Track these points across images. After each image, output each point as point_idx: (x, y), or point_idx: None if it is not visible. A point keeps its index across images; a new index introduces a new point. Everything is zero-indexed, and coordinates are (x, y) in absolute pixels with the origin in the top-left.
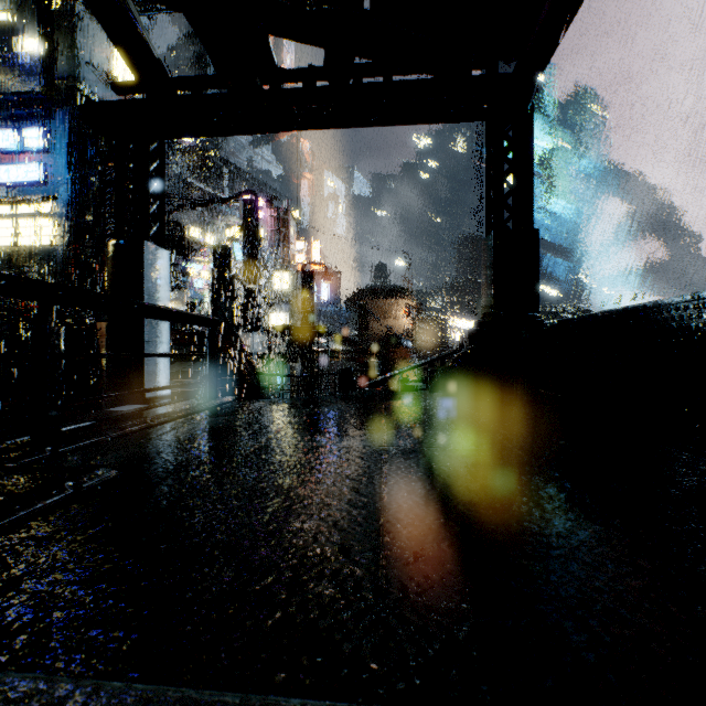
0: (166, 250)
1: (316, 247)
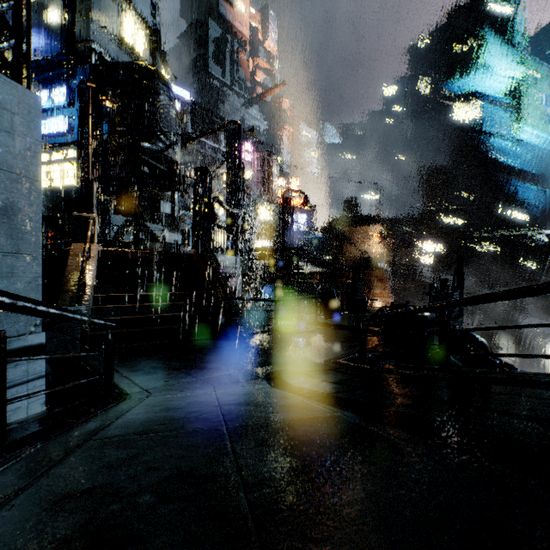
0: (29, 91)
1: (295, 183)
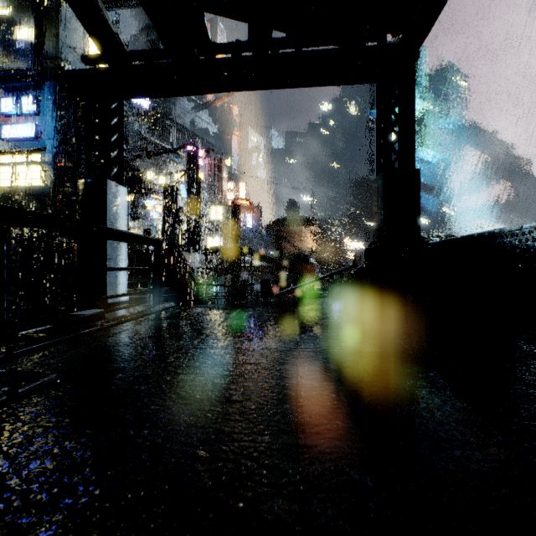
0: (124, 187)
1: (242, 187)
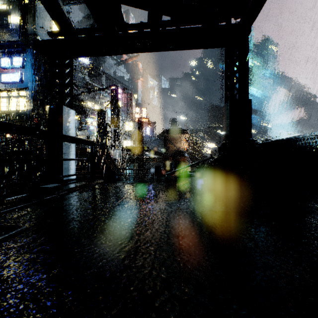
0: (73, 110)
1: (144, 111)
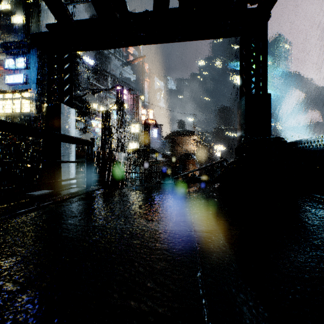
0: (73, 109)
1: (151, 112)
